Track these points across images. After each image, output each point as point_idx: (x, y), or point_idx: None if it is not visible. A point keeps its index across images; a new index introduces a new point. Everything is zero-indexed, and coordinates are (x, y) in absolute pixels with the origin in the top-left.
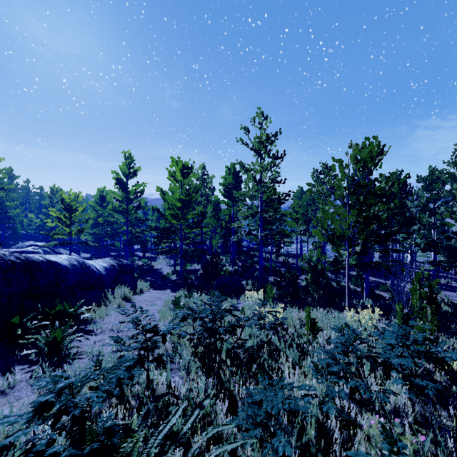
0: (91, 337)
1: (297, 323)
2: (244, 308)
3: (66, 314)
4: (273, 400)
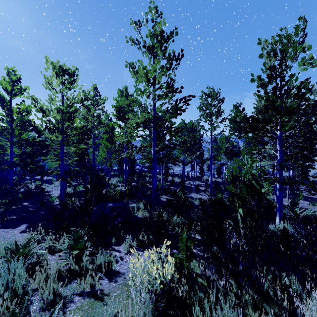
0: None
1: None
2: None
3: None
4: None
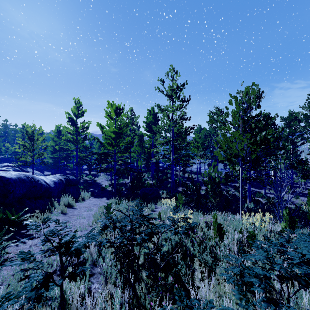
0: (28, 241)
1: (203, 226)
2: (160, 213)
3: (9, 221)
4: None
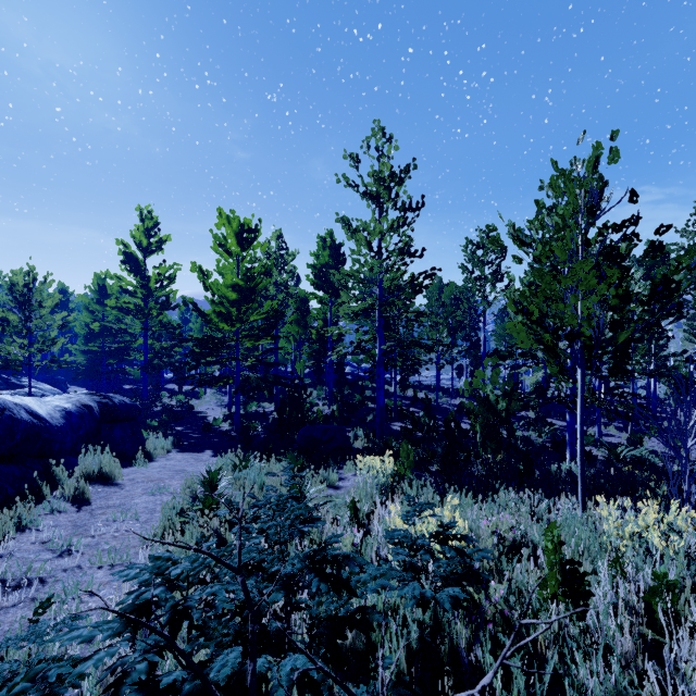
0: None
1: (492, 547)
2: (356, 501)
3: None
4: None
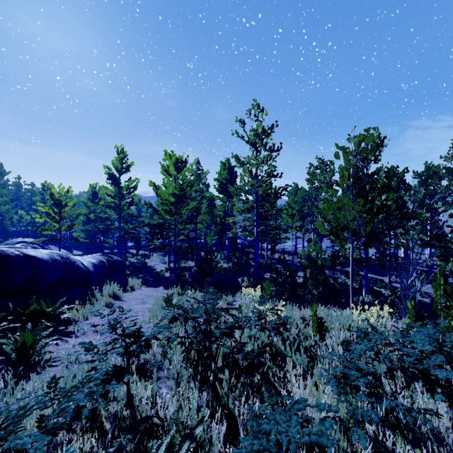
0: (70, 340)
1: (300, 323)
2: (241, 306)
3: (44, 314)
4: (289, 431)
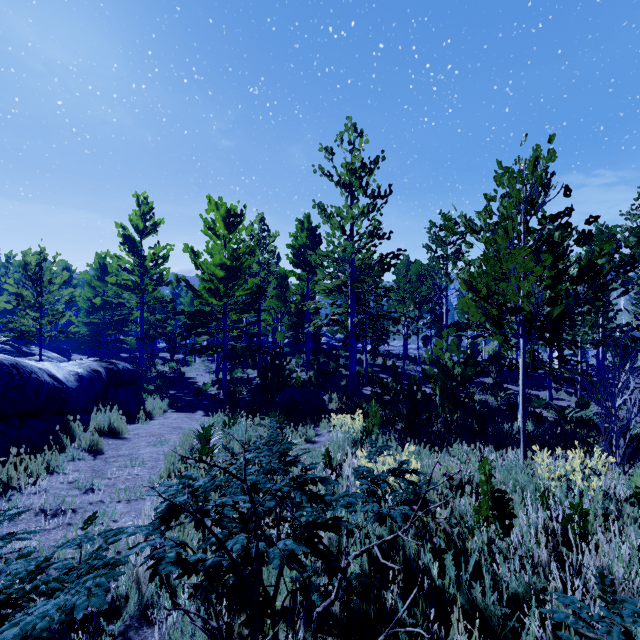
0: None
1: (443, 486)
2: (330, 451)
3: None
4: None
